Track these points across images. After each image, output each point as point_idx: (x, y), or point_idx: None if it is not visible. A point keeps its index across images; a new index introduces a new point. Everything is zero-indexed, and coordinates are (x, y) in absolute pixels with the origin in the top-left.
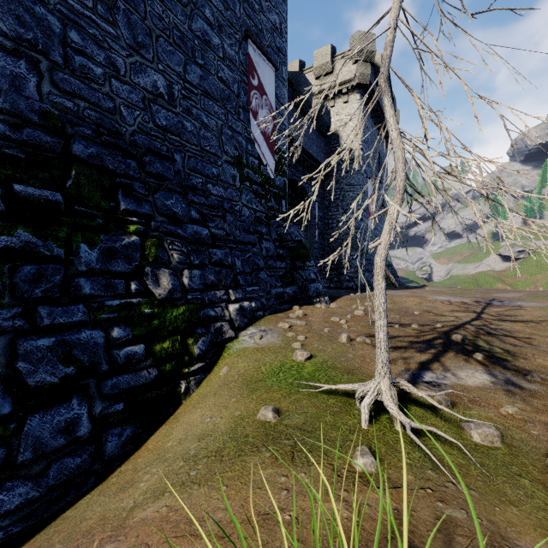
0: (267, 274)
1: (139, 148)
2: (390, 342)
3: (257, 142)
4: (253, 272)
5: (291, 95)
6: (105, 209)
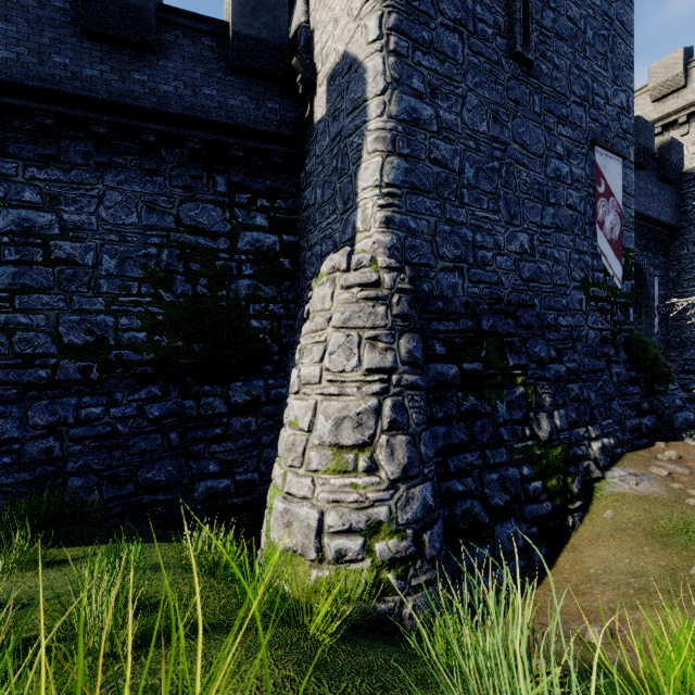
0: (619, 403)
1: (512, 305)
2: None
3: (603, 254)
4: (604, 403)
5: None
6: (501, 367)
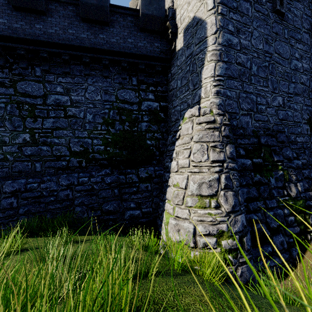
0: None
1: (274, 131)
2: None
3: None
4: None
5: None
6: (270, 161)
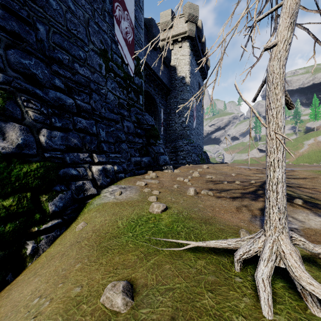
0: (128, 146)
1: None
2: (227, 194)
3: (120, 44)
4: (116, 143)
5: (146, 33)
6: None
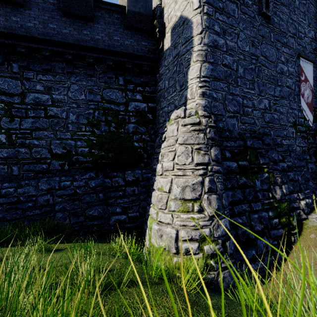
0: (312, 182)
1: (260, 134)
2: None
3: (303, 110)
4: (305, 182)
5: None
6: (256, 164)
